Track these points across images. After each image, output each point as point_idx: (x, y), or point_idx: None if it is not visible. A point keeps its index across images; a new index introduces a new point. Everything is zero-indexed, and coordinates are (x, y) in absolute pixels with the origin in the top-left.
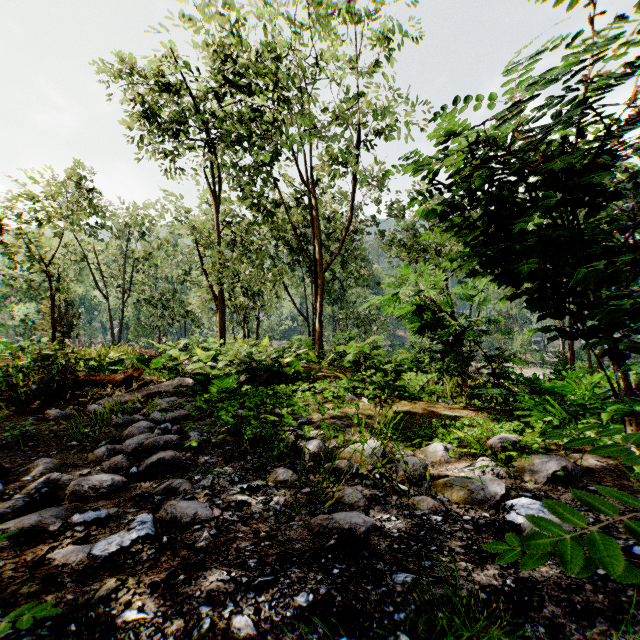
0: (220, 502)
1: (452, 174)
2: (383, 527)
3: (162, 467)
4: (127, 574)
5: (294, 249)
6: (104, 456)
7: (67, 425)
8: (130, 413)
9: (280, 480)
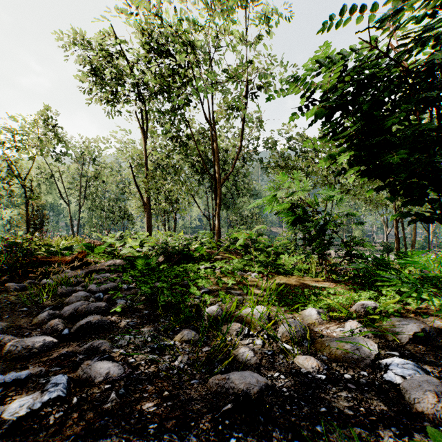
0: (132, 361)
1: (324, 91)
2: (274, 385)
3: (90, 329)
4: (29, 441)
5: (200, 170)
6: (45, 319)
7: (20, 295)
8: (73, 285)
9: (185, 340)
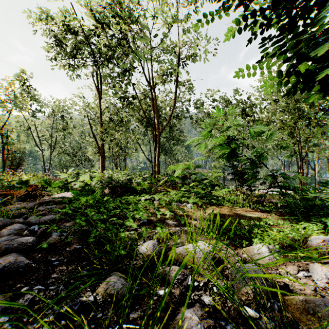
0: None
1: None
2: None
3: None
4: None
5: (144, 124)
6: None
7: None
8: (17, 217)
9: (110, 293)
